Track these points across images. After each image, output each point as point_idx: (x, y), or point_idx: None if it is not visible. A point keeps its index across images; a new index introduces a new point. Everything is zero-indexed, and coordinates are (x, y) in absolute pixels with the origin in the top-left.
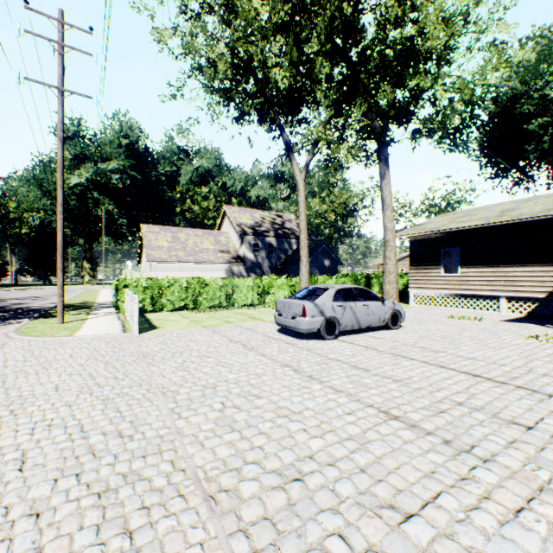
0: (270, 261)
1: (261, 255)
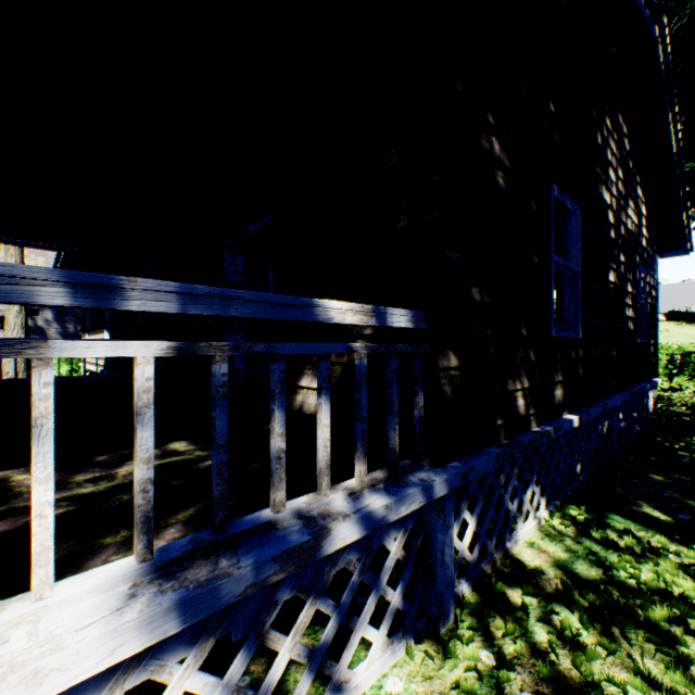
0: (63, 325)
1: (45, 317)
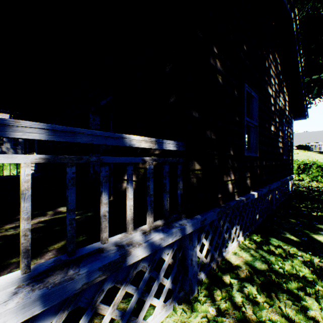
0: (15, 150)
1: (6, 146)
